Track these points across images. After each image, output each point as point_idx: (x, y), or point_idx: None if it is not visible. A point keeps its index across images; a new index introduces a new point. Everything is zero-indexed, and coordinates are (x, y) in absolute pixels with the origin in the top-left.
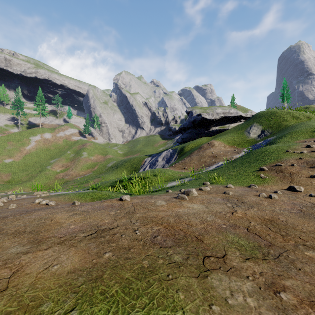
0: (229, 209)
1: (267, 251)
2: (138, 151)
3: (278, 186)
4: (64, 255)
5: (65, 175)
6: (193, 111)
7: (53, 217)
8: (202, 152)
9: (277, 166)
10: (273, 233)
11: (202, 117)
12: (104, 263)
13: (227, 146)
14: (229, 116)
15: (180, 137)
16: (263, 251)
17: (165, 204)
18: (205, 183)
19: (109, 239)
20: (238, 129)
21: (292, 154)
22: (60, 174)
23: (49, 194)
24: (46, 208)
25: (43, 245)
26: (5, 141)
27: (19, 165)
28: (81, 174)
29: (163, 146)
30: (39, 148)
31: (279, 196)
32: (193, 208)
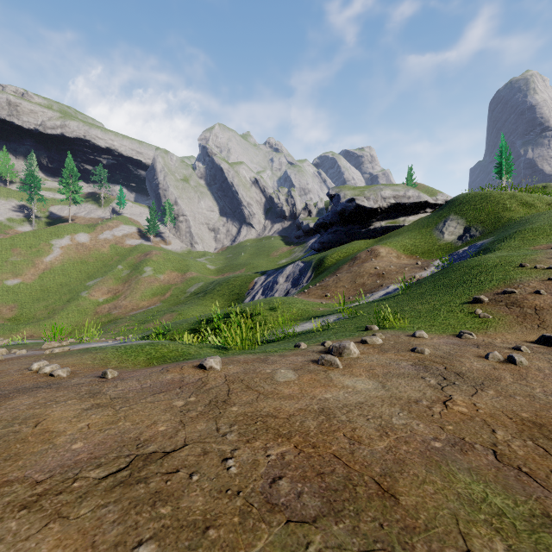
0: (435, 392)
1: None
2: (243, 265)
3: (516, 335)
4: None
5: (113, 308)
6: (340, 194)
7: (42, 416)
8: (358, 267)
9: (506, 294)
10: None
11: (357, 204)
12: None
13: (402, 257)
14: (405, 202)
15: (318, 239)
16: None
17: (294, 379)
18: (371, 327)
19: (158, 489)
20: (422, 225)
21: (531, 272)
22: (105, 307)
23: (69, 348)
24: (42, 387)
25: None
26: (8, 247)
27: (33, 290)
28: (141, 306)
29: (287, 256)
30: (68, 260)
31: (528, 357)
32: (356, 389)
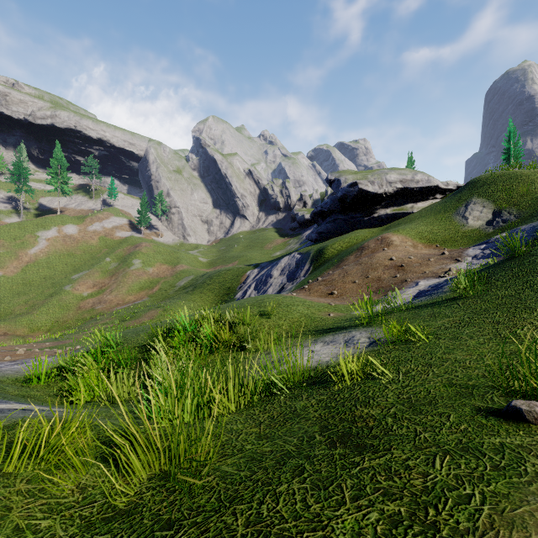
0: None
1: None
2: (235, 257)
3: None
4: None
5: (98, 303)
6: (340, 178)
7: None
8: (368, 258)
9: None
10: None
11: (360, 189)
12: None
13: (419, 246)
14: (413, 187)
15: (315, 229)
16: None
17: None
18: (537, 414)
19: None
20: (437, 210)
21: None
22: (89, 301)
23: None
24: None
25: None
26: None
27: (14, 284)
28: (128, 300)
29: (282, 248)
30: (54, 252)
31: None
32: None
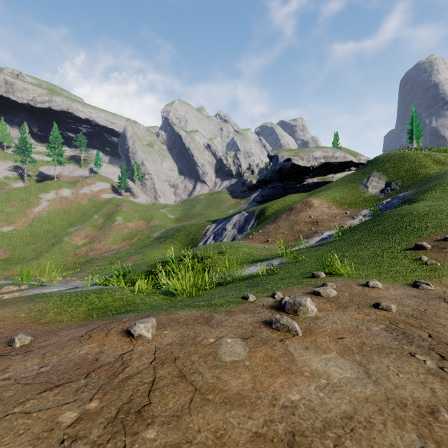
0: (447, 388)
1: None
2: (197, 215)
3: None
4: None
5: (90, 251)
6: (278, 155)
7: None
8: (295, 216)
9: (447, 241)
10: None
11: (293, 163)
12: None
13: (332, 207)
14: (333, 162)
15: (260, 193)
16: None
17: (243, 356)
18: (318, 274)
19: None
20: (348, 180)
21: None
22: (83, 249)
23: (20, 294)
24: None
25: None
26: (3, 200)
27: (23, 235)
28: (113, 249)
29: (234, 207)
30: (53, 210)
31: None
32: (332, 381)
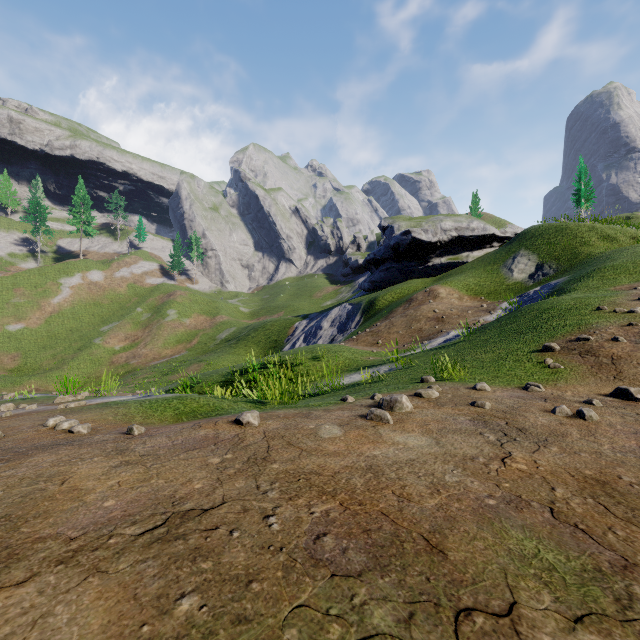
0: (493, 449)
1: (626, 588)
2: (281, 307)
3: (589, 388)
4: (65, 604)
5: (132, 358)
6: (394, 225)
7: (68, 474)
8: (414, 311)
9: (580, 342)
10: (621, 522)
11: (413, 237)
12: (173, 637)
13: (465, 298)
14: (469, 235)
15: (368, 278)
16: (614, 589)
17: (340, 435)
18: (427, 379)
19: (197, 546)
20: (488, 262)
21: (610, 316)
22: (122, 356)
23: (86, 403)
24: (62, 444)
25: (17, 569)
26: (9, 287)
27: (38, 336)
28: (164, 355)
29: (333, 297)
30: (79, 301)
31: (600, 412)
32: (408, 446)
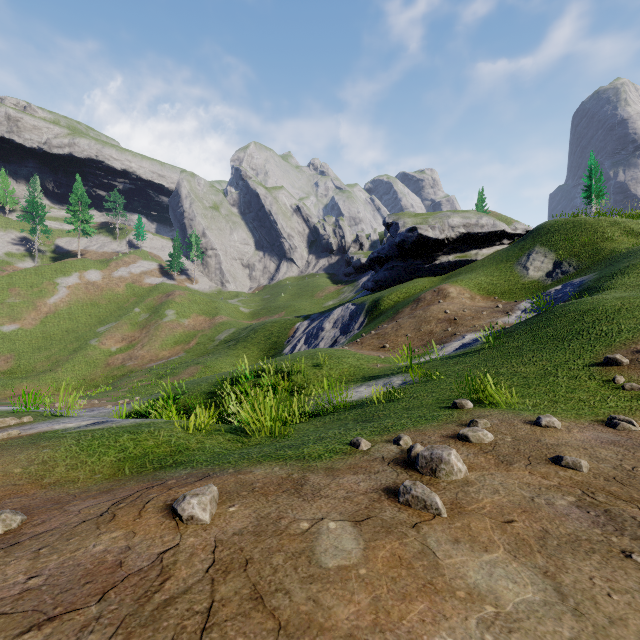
0: None
1: None
2: (282, 307)
3: None
4: None
5: (128, 359)
6: (399, 222)
7: None
8: (423, 311)
9: None
10: None
11: (419, 234)
12: None
13: (477, 298)
14: (478, 232)
15: (372, 277)
16: None
17: (356, 557)
18: (462, 403)
19: None
20: (500, 259)
21: None
22: (118, 357)
23: (19, 432)
24: None
25: None
26: (5, 287)
27: (33, 337)
28: (161, 356)
29: (335, 297)
30: (76, 301)
31: None
32: (504, 609)
